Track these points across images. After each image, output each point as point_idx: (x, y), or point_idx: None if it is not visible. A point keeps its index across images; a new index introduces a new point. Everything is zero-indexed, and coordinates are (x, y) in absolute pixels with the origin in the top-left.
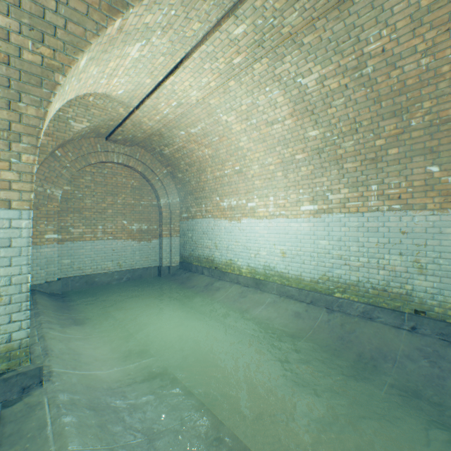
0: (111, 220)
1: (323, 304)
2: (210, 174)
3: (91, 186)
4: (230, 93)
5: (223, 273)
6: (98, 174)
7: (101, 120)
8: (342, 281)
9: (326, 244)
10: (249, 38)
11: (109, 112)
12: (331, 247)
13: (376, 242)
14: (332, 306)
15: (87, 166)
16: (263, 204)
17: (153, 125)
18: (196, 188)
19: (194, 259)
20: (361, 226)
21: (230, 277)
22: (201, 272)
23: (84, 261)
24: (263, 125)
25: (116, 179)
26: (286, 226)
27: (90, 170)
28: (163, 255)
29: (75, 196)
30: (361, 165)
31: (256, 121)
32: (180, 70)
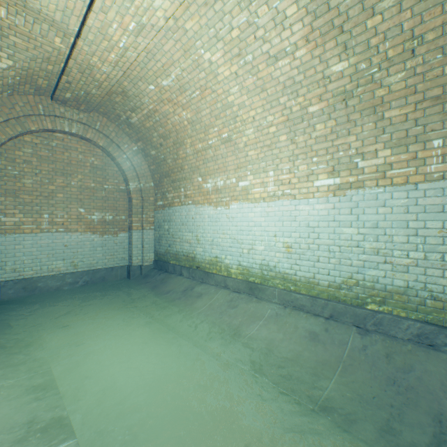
0: (62, 207)
1: (350, 319)
2: (190, 147)
3: (33, 161)
4: (215, 5)
5: (207, 274)
6: (43, 146)
7: (30, 57)
8: (380, 287)
9: (354, 232)
10: None
11: (39, 44)
12: (362, 237)
13: (440, 227)
14: (364, 323)
15: (27, 135)
16: (260, 182)
17: (109, 73)
18: (173, 168)
19: (171, 257)
20: (412, 204)
21: (216, 279)
22: (179, 273)
23: (21, 260)
24: (263, 62)
25: (69, 154)
26: (292, 210)
27: (31, 140)
28: (132, 252)
29: (8, 174)
30: (415, 110)
31: (252, 57)
32: None
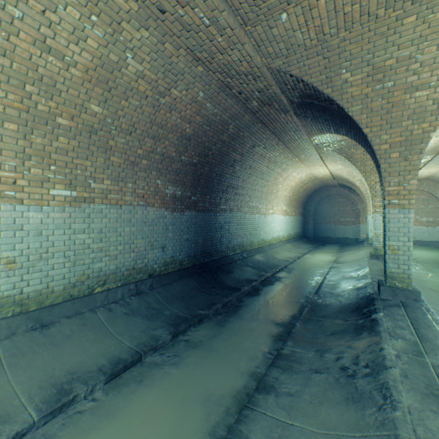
0: None
1: None
2: None
3: None
4: None
5: None
6: None
7: None
8: None
9: None
10: (436, 165)
11: None
12: None
13: None
14: None
15: None
16: None
17: (423, 176)
18: None
19: None
20: None
21: None
22: None
23: None
24: None
25: None
26: None
27: None
28: None
29: None
30: None
31: None
32: (420, 170)
